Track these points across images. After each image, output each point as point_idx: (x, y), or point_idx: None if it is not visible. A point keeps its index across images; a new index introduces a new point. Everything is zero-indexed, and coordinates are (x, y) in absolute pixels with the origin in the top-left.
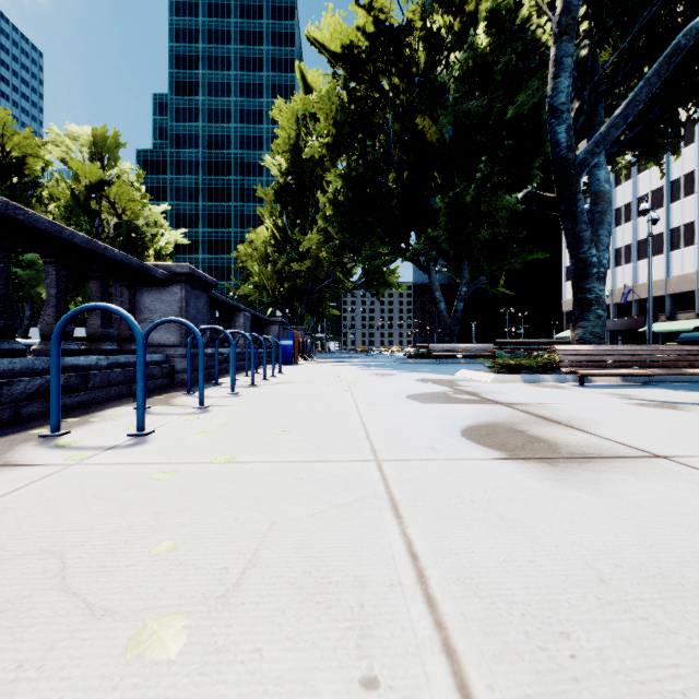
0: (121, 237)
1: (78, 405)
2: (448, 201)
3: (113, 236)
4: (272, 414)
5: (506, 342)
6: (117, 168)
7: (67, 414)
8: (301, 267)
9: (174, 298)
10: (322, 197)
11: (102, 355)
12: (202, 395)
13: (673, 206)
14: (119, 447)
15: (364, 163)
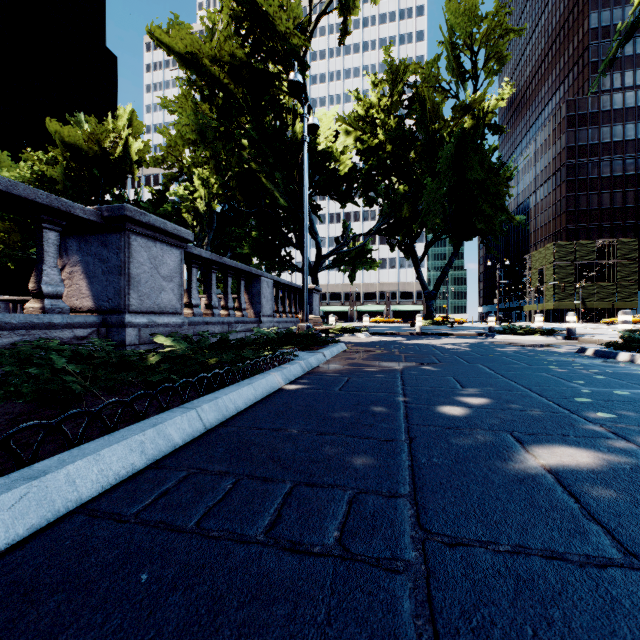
0: None
1: None
2: None
3: None
4: None
5: None
6: None
7: None
8: None
9: None
10: None
11: None
12: None
13: None
14: None
15: None
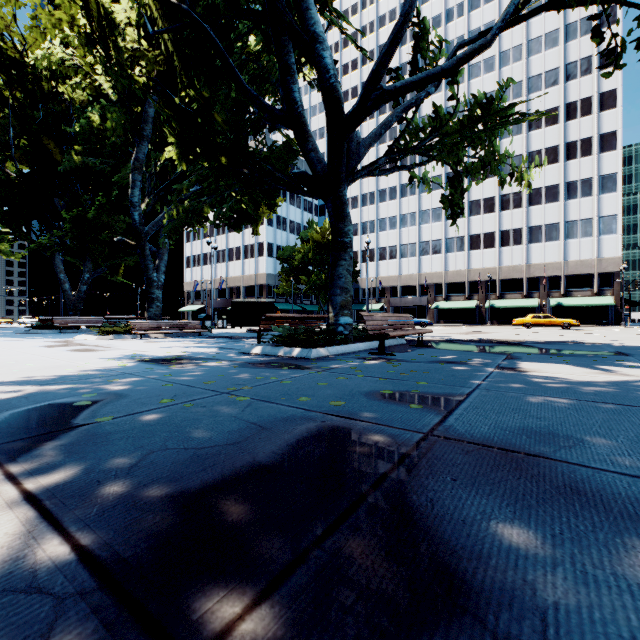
0: None
1: None
2: (71, 213)
3: None
4: None
5: (112, 318)
6: None
7: None
8: None
9: None
10: None
11: None
12: None
13: (246, 232)
14: None
15: None
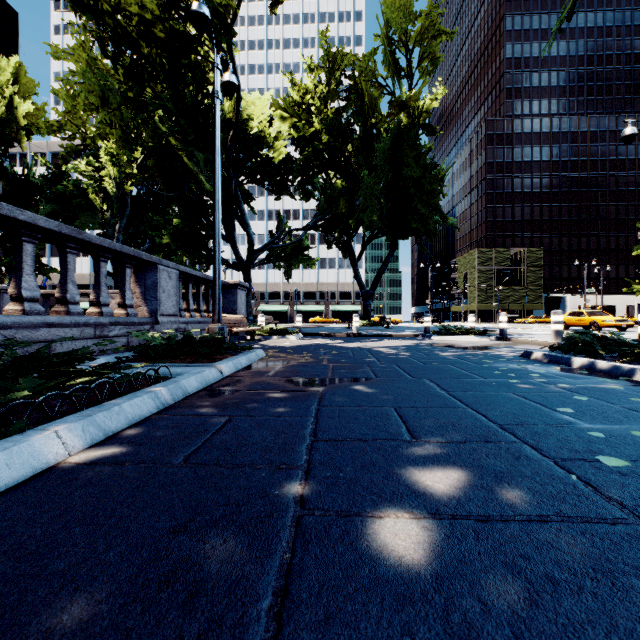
0: None
1: None
2: None
3: None
4: None
5: None
6: None
7: None
8: None
9: None
10: None
11: None
12: None
13: None
14: None
15: None
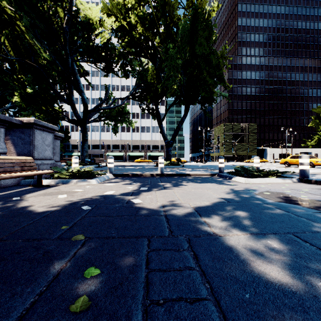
0: None
1: None
2: None
3: None
4: None
5: None
6: None
7: None
8: None
9: None
10: None
11: None
12: None
13: None
14: None
15: None
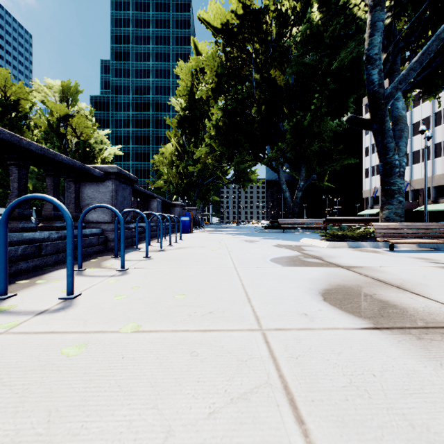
0: (80, 151)
1: (32, 268)
2: (292, 125)
3: (74, 150)
4: (174, 276)
5: (333, 219)
6: (77, 107)
7: (22, 276)
8: (195, 169)
9: (107, 190)
10: (208, 123)
11: (54, 230)
12: (123, 261)
13: (436, 129)
14: (48, 311)
15: (236, 100)
